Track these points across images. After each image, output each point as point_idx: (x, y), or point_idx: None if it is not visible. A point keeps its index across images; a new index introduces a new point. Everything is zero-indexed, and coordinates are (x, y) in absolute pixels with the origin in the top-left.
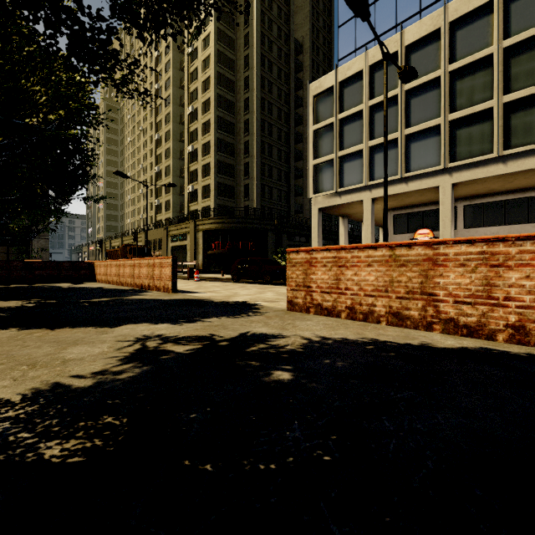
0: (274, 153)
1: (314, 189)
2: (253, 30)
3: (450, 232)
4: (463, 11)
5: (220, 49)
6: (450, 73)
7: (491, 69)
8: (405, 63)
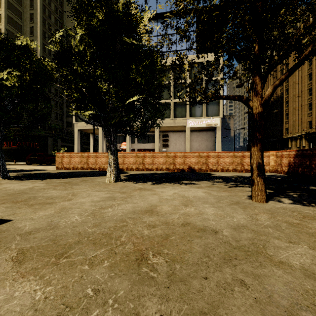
0: (52, 91)
1: (76, 119)
2: (37, 14)
3: (129, 145)
4: None
5: (10, 15)
6: None
7: None
8: None
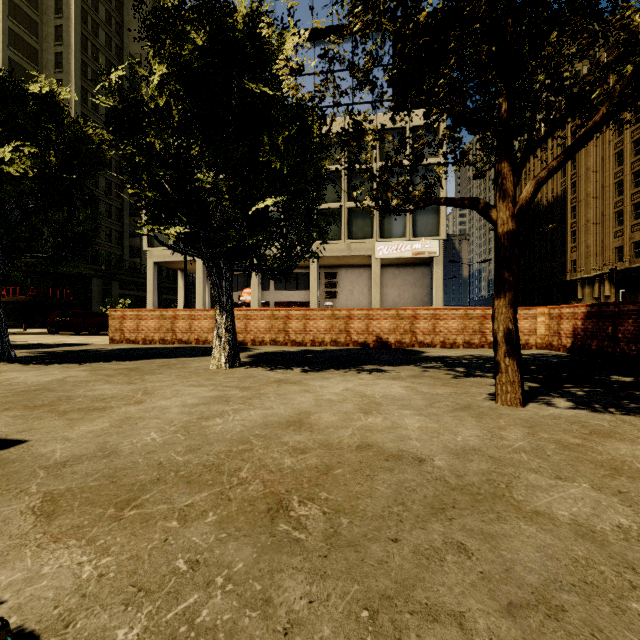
0: (101, 183)
1: (149, 242)
2: (70, 27)
3: (258, 294)
4: None
5: (13, 28)
6: None
7: None
8: None
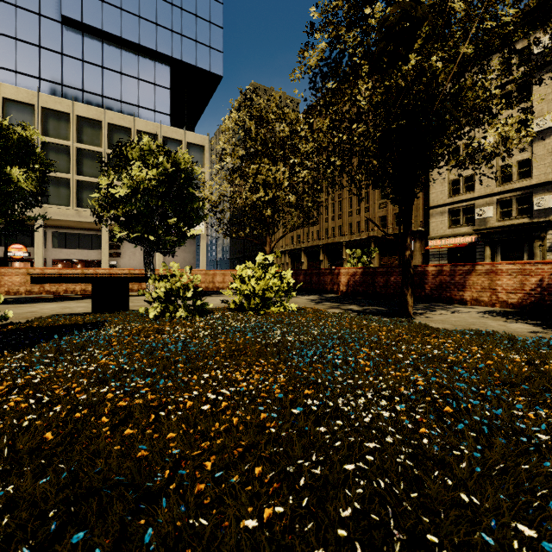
0: None
1: None
2: None
3: (43, 252)
4: (52, 106)
5: None
6: (42, 141)
7: (69, 155)
8: (3, 110)
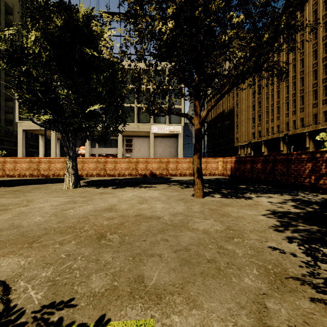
0: None
1: (20, 117)
2: None
3: (89, 149)
4: None
5: None
6: None
7: None
8: None
